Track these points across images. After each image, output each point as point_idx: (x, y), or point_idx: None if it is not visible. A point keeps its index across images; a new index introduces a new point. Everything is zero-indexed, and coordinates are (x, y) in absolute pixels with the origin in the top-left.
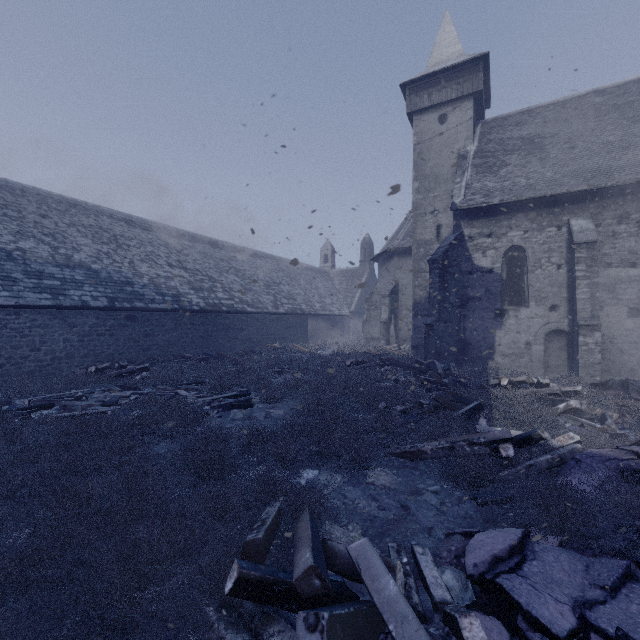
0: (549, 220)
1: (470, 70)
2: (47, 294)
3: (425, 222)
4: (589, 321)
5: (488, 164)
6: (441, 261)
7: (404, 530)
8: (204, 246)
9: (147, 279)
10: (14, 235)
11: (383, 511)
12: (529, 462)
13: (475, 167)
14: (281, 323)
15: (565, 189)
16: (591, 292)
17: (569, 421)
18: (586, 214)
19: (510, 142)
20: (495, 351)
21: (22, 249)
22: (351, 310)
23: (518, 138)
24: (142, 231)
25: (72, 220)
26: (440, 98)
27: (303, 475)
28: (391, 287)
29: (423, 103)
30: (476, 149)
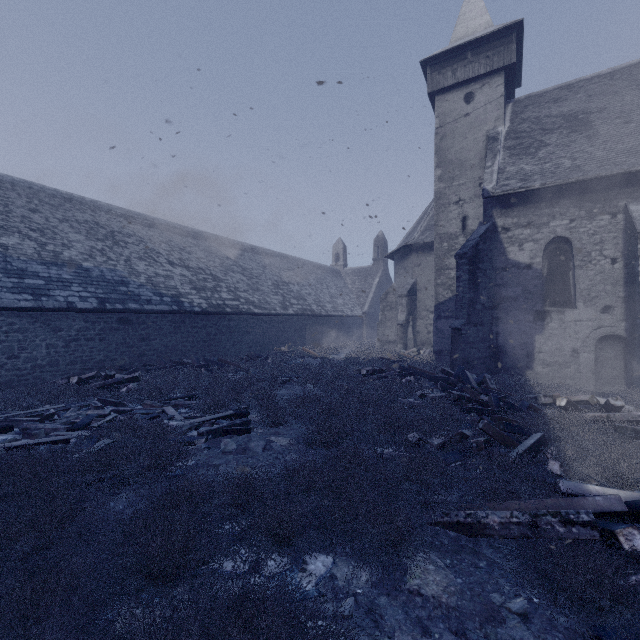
0: (601, 206)
1: (501, 41)
2: (28, 295)
3: (449, 213)
4: None
5: (523, 145)
6: (471, 256)
7: None
8: (209, 244)
9: (144, 278)
10: None
11: None
12: None
13: (508, 149)
14: (290, 325)
15: (623, 168)
16: None
17: None
18: None
19: (548, 120)
20: (534, 359)
21: (4, 245)
22: (364, 311)
23: (558, 115)
24: (143, 227)
25: (65, 215)
26: (466, 74)
27: (309, 568)
28: (409, 286)
29: (446, 81)
30: (508, 130)
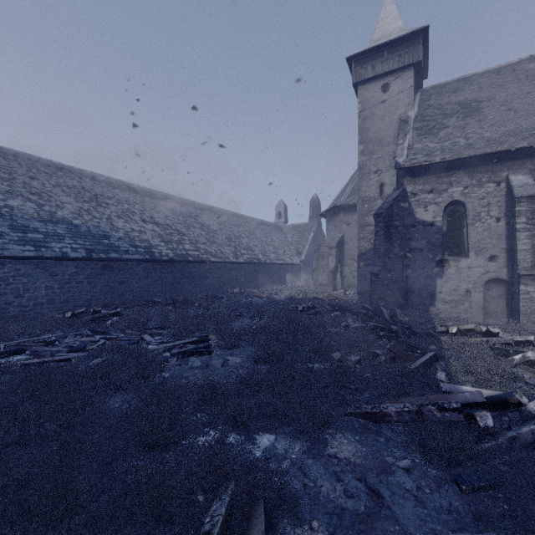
0: (488, 176)
1: (411, 43)
2: (30, 246)
3: (369, 181)
4: (530, 271)
5: (428, 127)
6: (386, 215)
7: (380, 534)
8: (174, 204)
9: (122, 233)
10: (4, 194)
11: (351, 499)
12: (511, 433)
13: (416, 130)
14: (241, 271)
15: (505, 147)
16: (532, 243)
17: (527, 373)
18: (525, 170)
19: (448, 107)
20: (436, 298)
21: (10, 206)
22: (301, 259)
23: (456, 103)
24: (120, 191)
25: (58, 181)
26: (383, 69)
27: (258, 442)
28: (337, 239)
29: (367, 74)
30: (416, 114)
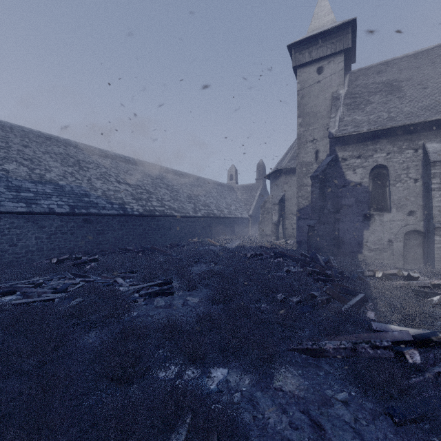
0: (407, 144)
1: (341, 32)
2: (23, 203)
3: (306, 148)
4: None
5: (356, 103)
6: (321, 177)
7: None
8: (144, 168)
9: (100, 192)
10: (1, 159)
11: (296, 431)
12: (436, 369)
13: (346, 105)
14: (199, 224)
15: (422, 119)
16: None
17: None
18: (438, 139)
19: (373, 86)
20: (363, 246)
21: (6, 170)
22: (249, 214)
23: (379, 83)
24: (99, 157)
25: (47, 149)
26: (318, 54)
27: (213, 375)
28: (280, 197)
29: (305, 59)
30: (346, 92)
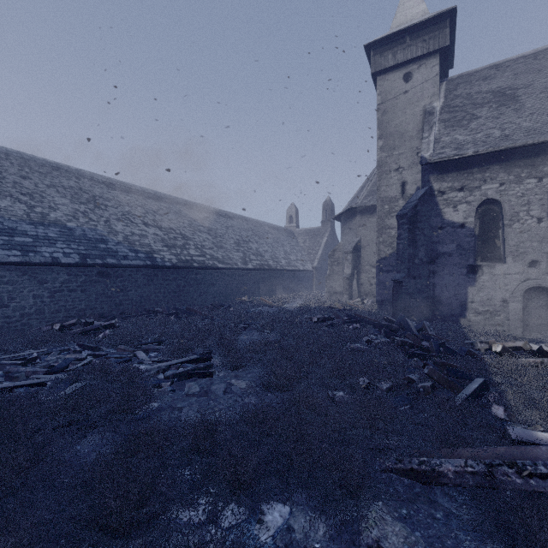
0: (528, 171)
1: (436, 26)
2: (17, 251)
3: (390, 179)
4: None
5: (457, 118)
6: (410, 216)
7: None
8: (179, 207)
9: (121, 237)
10: None
11: None
12: None
13: (443, 122)
14: (250, 278)
15: None
16: None
17: None
18: None
19: (479, 96)
20: (467, 308)
21: None
22: (314, 266)
23: (487, 91)
24: (121, 193)
25: (53, 181)
26: (405, 56)
27: (266, 519)
28: (354, 244)
29: (388, 62)
30: (442, 105)
